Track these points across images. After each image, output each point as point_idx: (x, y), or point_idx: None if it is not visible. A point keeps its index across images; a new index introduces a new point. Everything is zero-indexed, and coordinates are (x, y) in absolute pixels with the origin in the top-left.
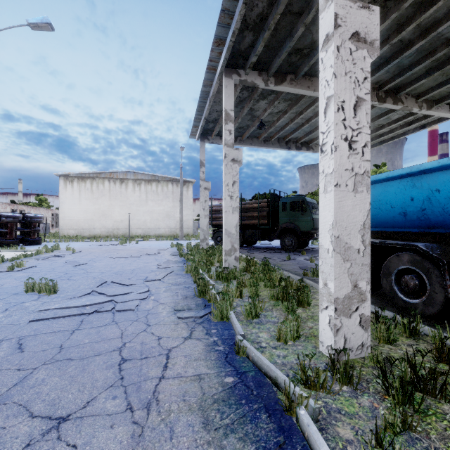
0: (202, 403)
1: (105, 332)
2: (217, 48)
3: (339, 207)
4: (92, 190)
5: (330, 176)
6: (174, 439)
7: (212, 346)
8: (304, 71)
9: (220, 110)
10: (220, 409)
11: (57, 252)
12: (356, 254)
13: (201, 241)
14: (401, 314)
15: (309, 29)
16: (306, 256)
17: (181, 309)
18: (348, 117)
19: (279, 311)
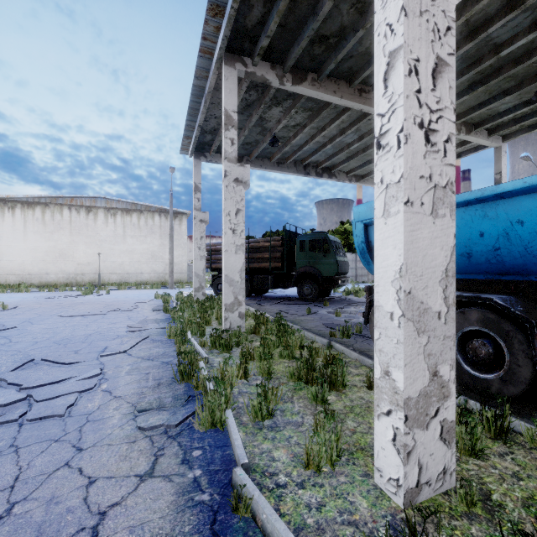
0: None
1: None
2: (213, 20)
3: (412, 241)
4: (44, 220)
5: (395, 188)
6: None
7: (189, 495)
8: (330, 69)
9: (220, 116)
10: None
11: None
12: (436, 320)
13: (196, 290)
14: (481, 402)
15: (338, 7)
16: (330, 308)
17: (147, 408)
18: (424, 88)
19: (303, 400)
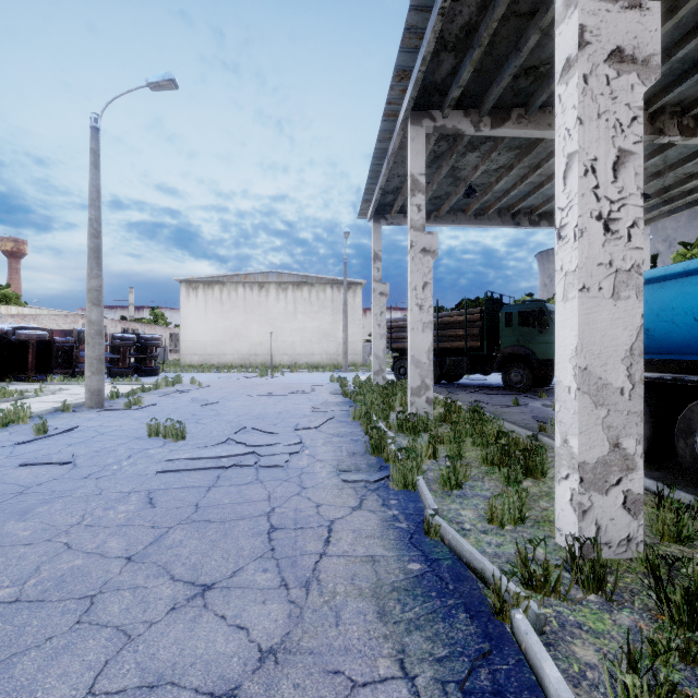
0: (376, 589)
1: (248, 493)
2: (399, 84)
3: (588, 323)
4: (222, 300)
5: (572, 276)
6: (341, 625)
7: (391, 522)
8: (542, 100)
9: (404, 174)
10: (401, 599)
11: (179, 386)
12: (618, 395)
13: (375, 374)
14: None
15: (549, 34)
16: (547, 400)
17: (347, 470)
18: (603, 183)
19: (494, 481)
